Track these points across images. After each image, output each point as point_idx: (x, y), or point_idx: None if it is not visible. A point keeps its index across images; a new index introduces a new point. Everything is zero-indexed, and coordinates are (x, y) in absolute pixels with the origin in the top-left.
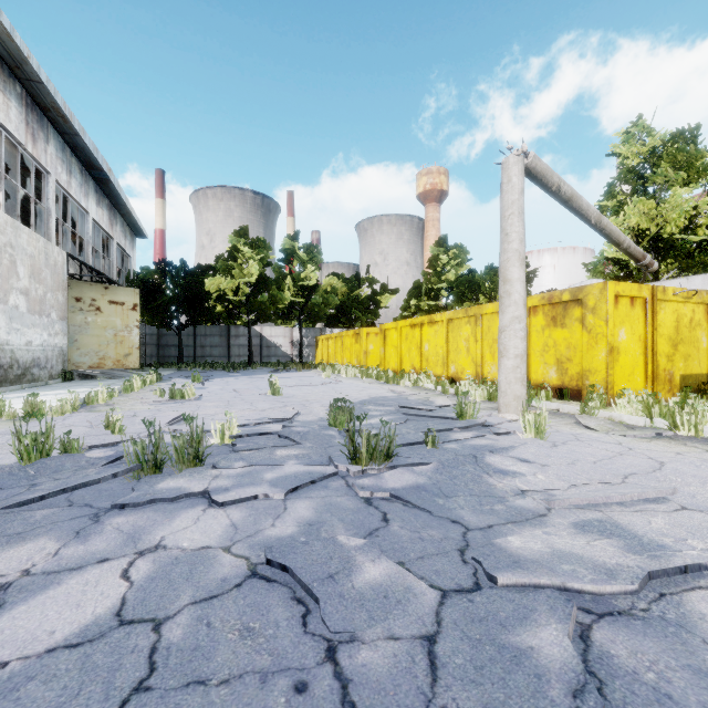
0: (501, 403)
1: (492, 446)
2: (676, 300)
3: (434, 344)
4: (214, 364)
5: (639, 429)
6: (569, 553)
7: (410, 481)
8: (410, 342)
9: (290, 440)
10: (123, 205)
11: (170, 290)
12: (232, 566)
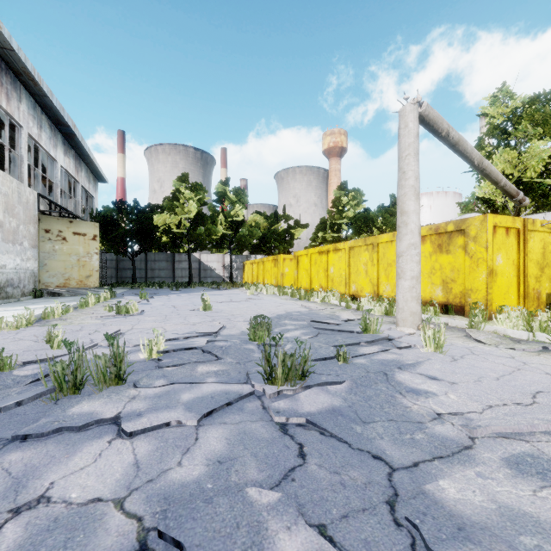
0: (399, 318)
1: (398, 361)
2: (543, 230)
3: (338, 267)
4: (161, 283)
5: (525, 343)
6: (520, 513)
7: (326, 404)
8: (319, 266)
9: (212, 355)
10: (86, 155)
11: (126, 224)
12: (119, 535)
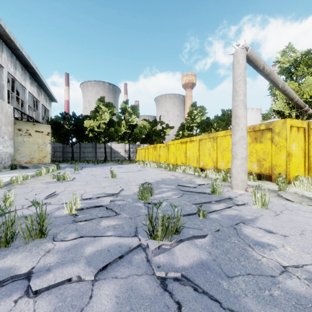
0: (233, 183)
1: (240, 216)
2: None
3: (192, 151)
4: (88, 161)
5: None
6: None
7: (195, 257)
8: (180, 150)
9: (113, 211)
10: (44, 85)
11: (68, 126)
12: None
